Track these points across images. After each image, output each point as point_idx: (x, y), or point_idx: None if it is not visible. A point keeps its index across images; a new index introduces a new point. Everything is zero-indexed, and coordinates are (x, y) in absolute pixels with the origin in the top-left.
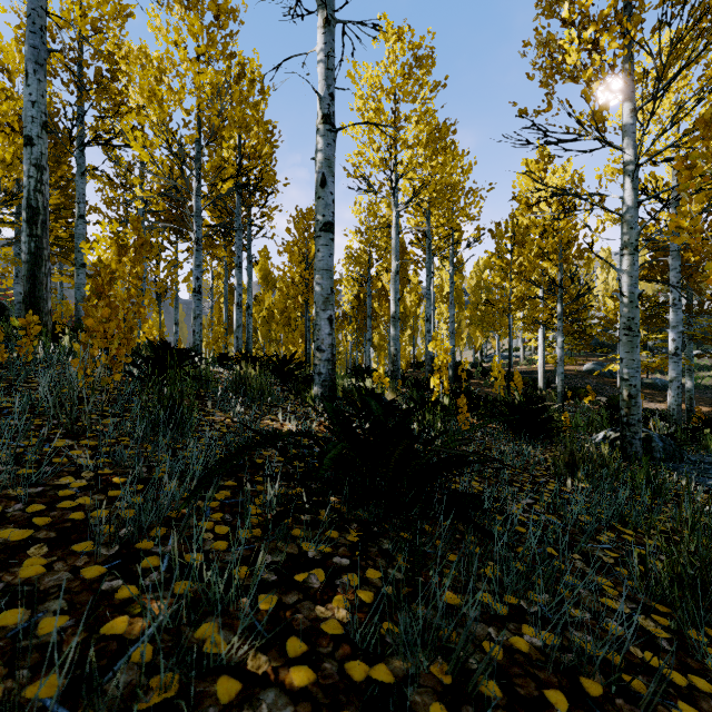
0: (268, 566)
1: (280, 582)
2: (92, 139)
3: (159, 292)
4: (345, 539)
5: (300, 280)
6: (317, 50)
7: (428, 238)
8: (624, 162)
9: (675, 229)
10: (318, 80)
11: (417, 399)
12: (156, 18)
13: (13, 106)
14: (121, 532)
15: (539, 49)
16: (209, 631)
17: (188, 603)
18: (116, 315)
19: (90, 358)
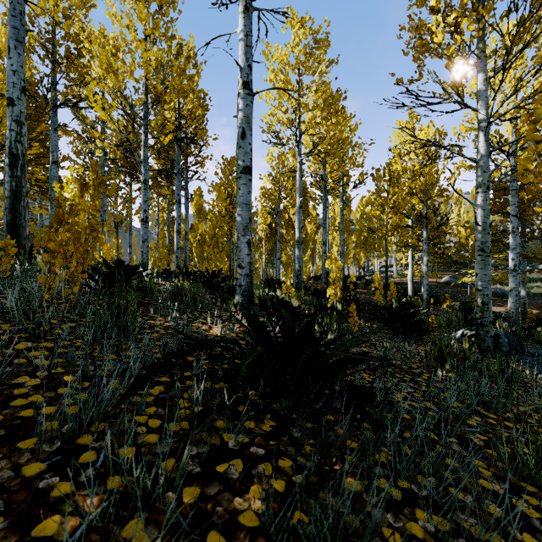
0: (193, 458)
1: (203, 473)
2: (63, 102)
3: (117, 221)
4: (260, 428)
5: (226, 213)
6: (238, 31)
7: (324, 181)
8: (478, 120)
9: (523, 171)
10: (239, 55)
11: (316, 305)
12: (112, 7)
13: (2, 77)
14: (65, 428)
15: (411, 32)
16: (135, 528)
17: (117, 501)
18: (79, 239)
19: (53, 274)
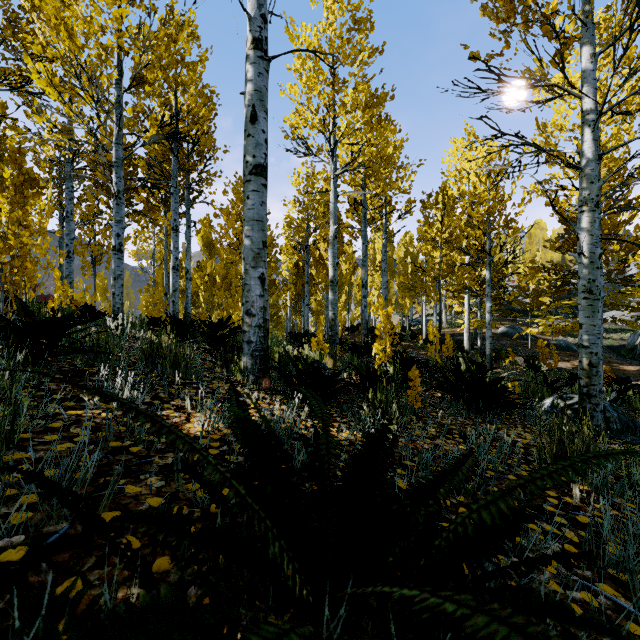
0: None
1: None
2: (2, 81)
3: (94, 255)
4: None
5: (237, 243)
6: None
7: (364, 207)
8: (584, 112)
9: None
10: None
11: (358, 366)
12: None
13: None
14: None
15: None
16: None
17: None
18: None
19: None
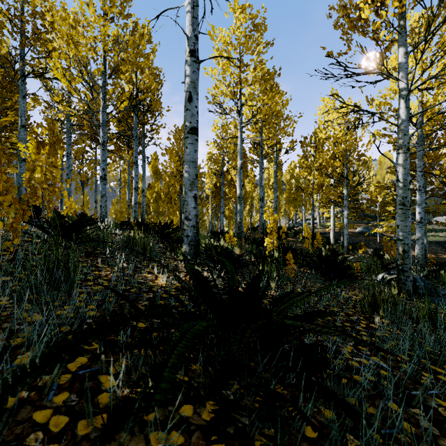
0: None
1: None
2: (30, 72)
3: (83, 180)
4: (200, 416)
5: (177, 172)
6: (186, 4)
7: (261, 146)
8: (400, 89)
9: None
10: (186, 25)
11: (256, 253)
12: None
13: None
14: None
15: (340, 10)
16: None
17: None
18: (35, 193)
19: None
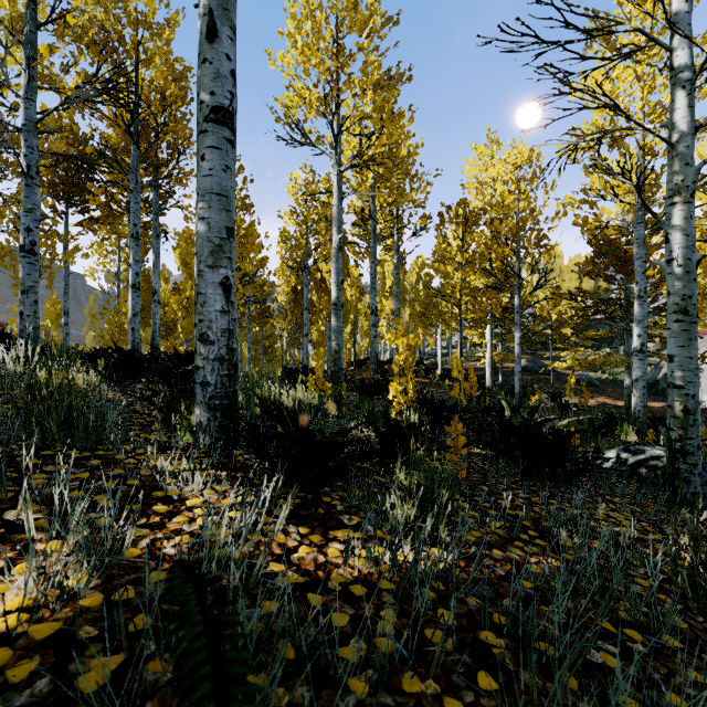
0: None
1: None
2: None
3: None
4: None
5: None
6: None
7: (374, 219)
8: (675, 69)
9: None
10: None
11: (369, 413)
12: None
13: None
14: None
15: None
16: None
17: None
18: None
19: None
